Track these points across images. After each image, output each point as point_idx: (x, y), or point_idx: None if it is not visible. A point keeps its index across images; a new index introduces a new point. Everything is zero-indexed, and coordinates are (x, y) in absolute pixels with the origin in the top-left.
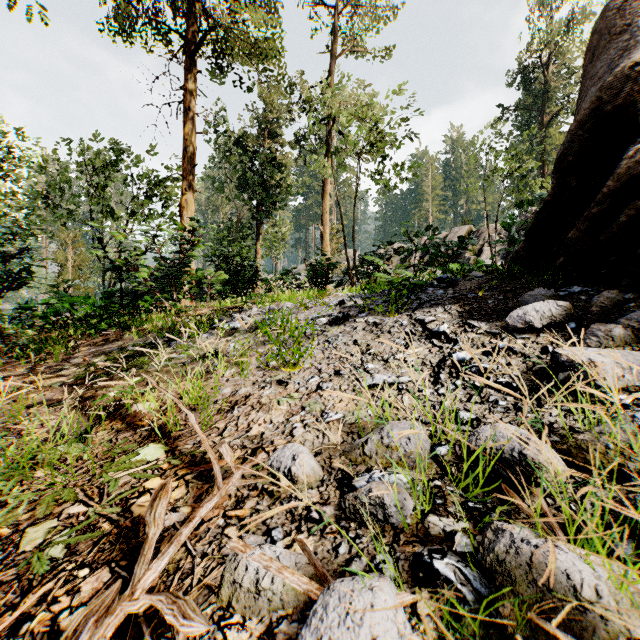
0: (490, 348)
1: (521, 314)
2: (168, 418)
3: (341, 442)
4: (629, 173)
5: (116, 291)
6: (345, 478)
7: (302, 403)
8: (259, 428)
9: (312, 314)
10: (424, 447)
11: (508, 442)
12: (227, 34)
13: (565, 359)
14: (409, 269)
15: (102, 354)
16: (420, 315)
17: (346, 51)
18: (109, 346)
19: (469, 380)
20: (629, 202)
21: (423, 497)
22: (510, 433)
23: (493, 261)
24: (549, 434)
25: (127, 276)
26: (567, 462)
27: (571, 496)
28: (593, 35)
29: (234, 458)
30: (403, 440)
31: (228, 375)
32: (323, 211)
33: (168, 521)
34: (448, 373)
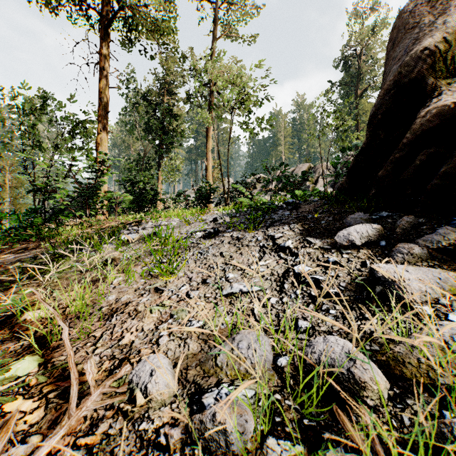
0: (323, 261)
1: (346, 234)
2: (53, 327)
3: (199, 351)
4: (422, 128)
5: (39, 208)
6: (197, 393)
7: (171, 311)
8: (130, 336)
9: (192, 229)
10: (268, 358)
11: (339, 370)
12: (134, 14)
13: (381, 275)
14: (268, 193)
15: (18, 261)
16: (271, 232)
17: (224, 35)
18: (27, 254)
19: (307, 290)
20: (422, 150)
21: (264, 414)
22: (339, 348)
23: (325, 188)
24: (370, 343)
25: (46, 197)
26: (386, 372)
27: (392, 410)
28: (393, 30)
29: (101, 370)
30: (250, 352)
31: (115, 283)
32: (207, 150)
33: (13, 455)
34: (290, 283)
